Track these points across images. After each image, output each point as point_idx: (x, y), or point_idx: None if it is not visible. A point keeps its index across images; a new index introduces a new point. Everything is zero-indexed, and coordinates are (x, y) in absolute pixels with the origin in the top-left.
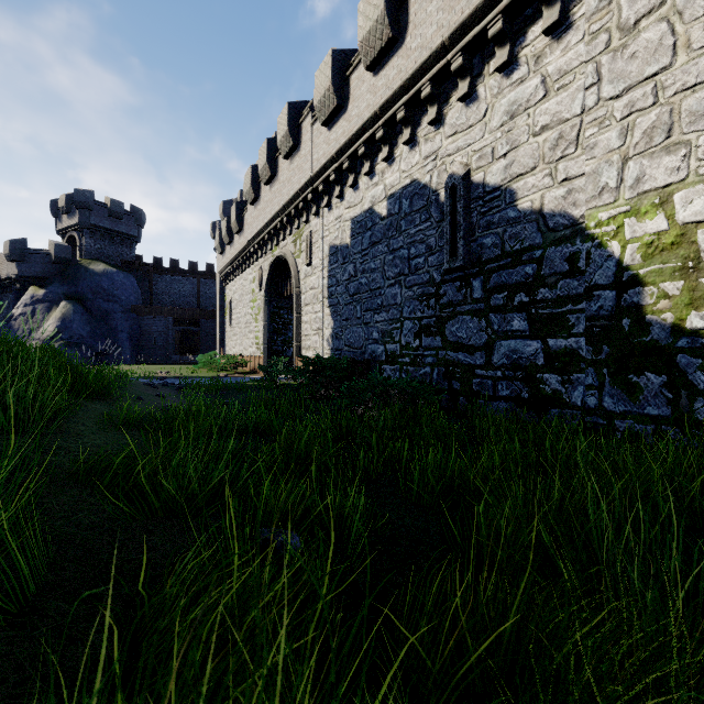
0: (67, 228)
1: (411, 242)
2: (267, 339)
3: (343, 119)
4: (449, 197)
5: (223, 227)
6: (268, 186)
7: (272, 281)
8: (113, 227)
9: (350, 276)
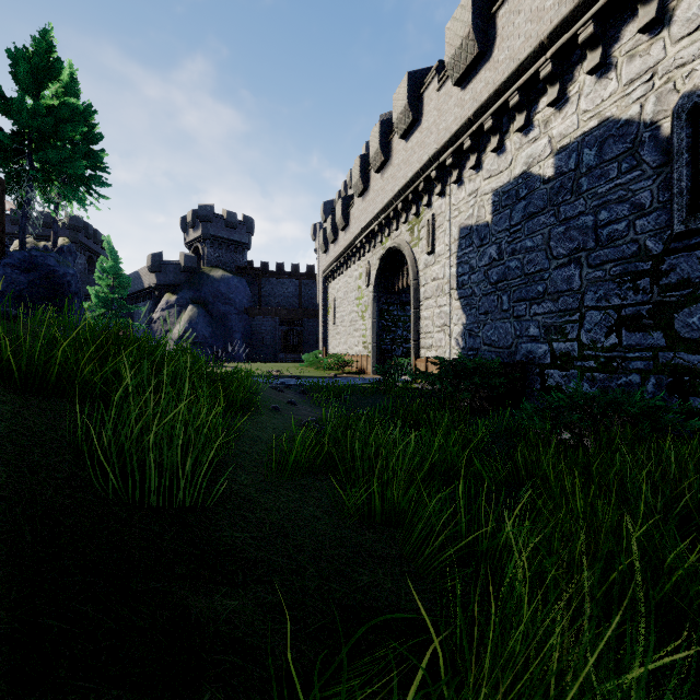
0: (193, 240)
1: (601, 204)
2: (376, 337)
3: (485, 69)
4: (685, 125)
5: (328, 225)
6: (379, 173)
7: (381, 275)
8: (229, 236)
9: (491, 260)
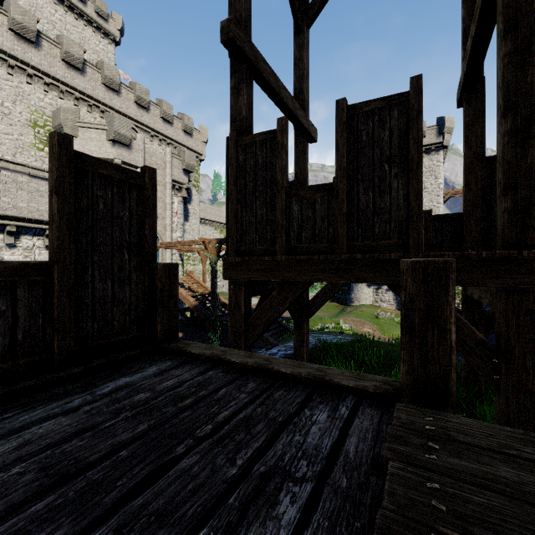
0: None
1: None
2: None
3: None
4: None
5: None
6: None
7: None
8: None
9: None
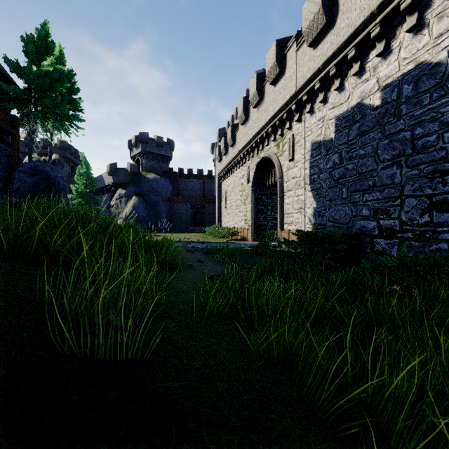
0: (135, 155)
1: (416, 123)
2: (254, 216)
3: (331, 34)
4: None
5: (221, 143)
6: (256, 108)
7: (257, 175)
8: (158, 152)
9: (334, 164)
